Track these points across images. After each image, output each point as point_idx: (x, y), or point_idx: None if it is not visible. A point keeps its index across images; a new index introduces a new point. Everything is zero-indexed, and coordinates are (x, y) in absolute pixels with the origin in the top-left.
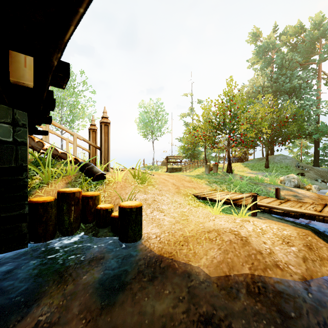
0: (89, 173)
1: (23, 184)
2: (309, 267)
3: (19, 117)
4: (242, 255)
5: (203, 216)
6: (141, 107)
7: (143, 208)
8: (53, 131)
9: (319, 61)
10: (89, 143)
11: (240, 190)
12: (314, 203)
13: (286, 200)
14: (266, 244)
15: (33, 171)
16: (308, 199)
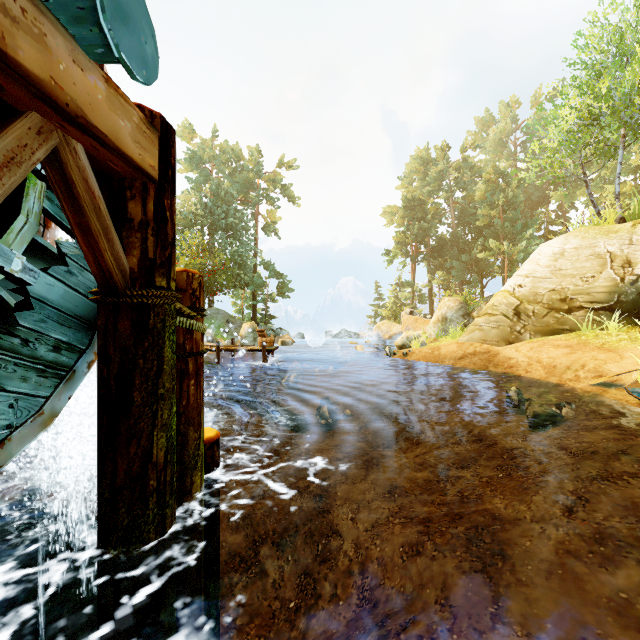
0: None
1: None
2: None
3: None
4: None
5: None
6: None
7: None
8: None
9: (255, 203)
10: None
11: None
12: None
13: None
14: None
15: None
16: None
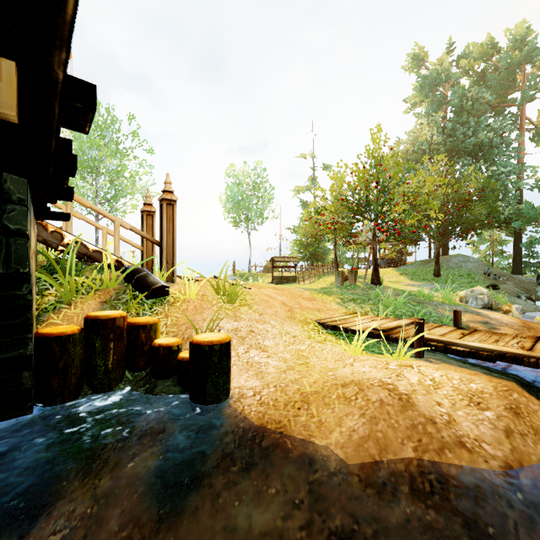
0: (141, 286)
1: (24, 305)
2: (517, 446)
3: (12, 186)
4: (402, 426)
5: (334, 357)
6: (229, 176)
7: (233, 345)
8: (80, 215)
9: (521, 102)
10: (142, 234)
11: (393, 313)
12: (519, 335)
13: (472, 330)
14: (441, 406)
15: (44, 283)
16: (507, 328)
